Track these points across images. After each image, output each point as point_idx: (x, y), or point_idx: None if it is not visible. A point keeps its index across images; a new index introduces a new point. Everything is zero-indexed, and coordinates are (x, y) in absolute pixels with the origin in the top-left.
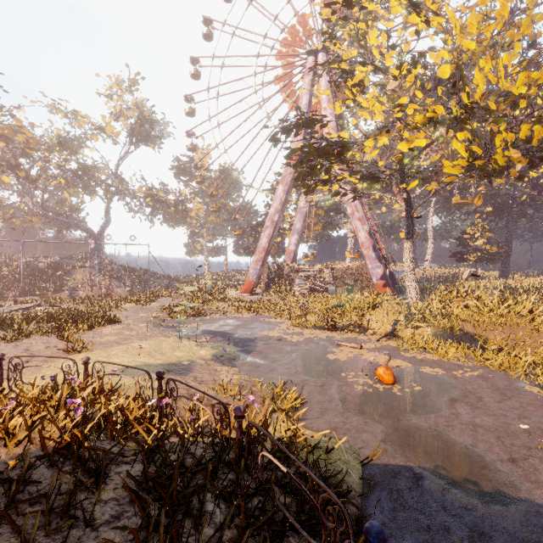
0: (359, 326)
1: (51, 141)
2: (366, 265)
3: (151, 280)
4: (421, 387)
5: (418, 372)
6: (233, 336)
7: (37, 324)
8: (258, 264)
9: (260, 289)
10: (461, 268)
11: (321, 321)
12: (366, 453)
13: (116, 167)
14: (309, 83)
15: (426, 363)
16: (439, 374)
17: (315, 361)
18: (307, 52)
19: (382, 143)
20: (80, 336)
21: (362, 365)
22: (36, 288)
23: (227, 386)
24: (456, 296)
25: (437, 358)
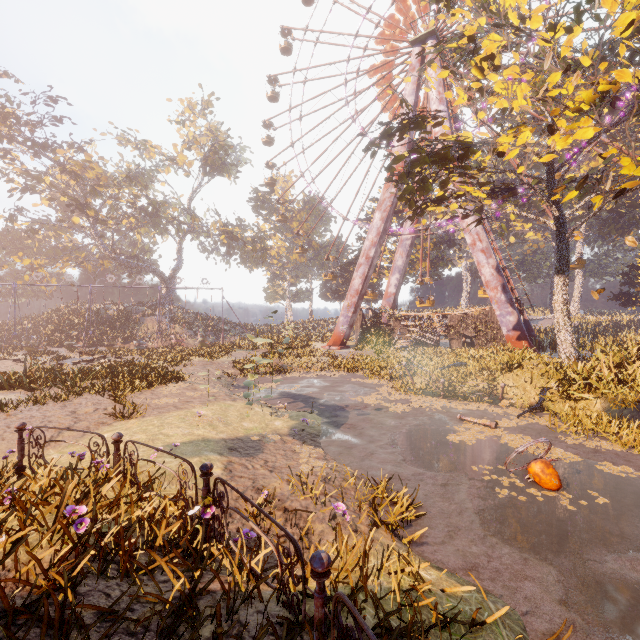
0: (489, 393)
1: (120, 175)
2: (491, 311)
3: (226, 329)
4: (606, 498)
5: (595, 470)
6: (318, 402)
7: (95, 380)
8: (349, 310)
9: (352, 341)
10: (624, 315)
11: (434, 386)
12: (536, 626)
13: (189, 202)
14: (414, 81)
15: (604, 456)
16: (631, 477)
17: (430, 443)
18: (412, 42)
19: (522, 141)
20: (135, 396)
21: (502, 453)
22: (106, 337)
23: (307, 482)
24: (637, 354)
25: (620, 448)
